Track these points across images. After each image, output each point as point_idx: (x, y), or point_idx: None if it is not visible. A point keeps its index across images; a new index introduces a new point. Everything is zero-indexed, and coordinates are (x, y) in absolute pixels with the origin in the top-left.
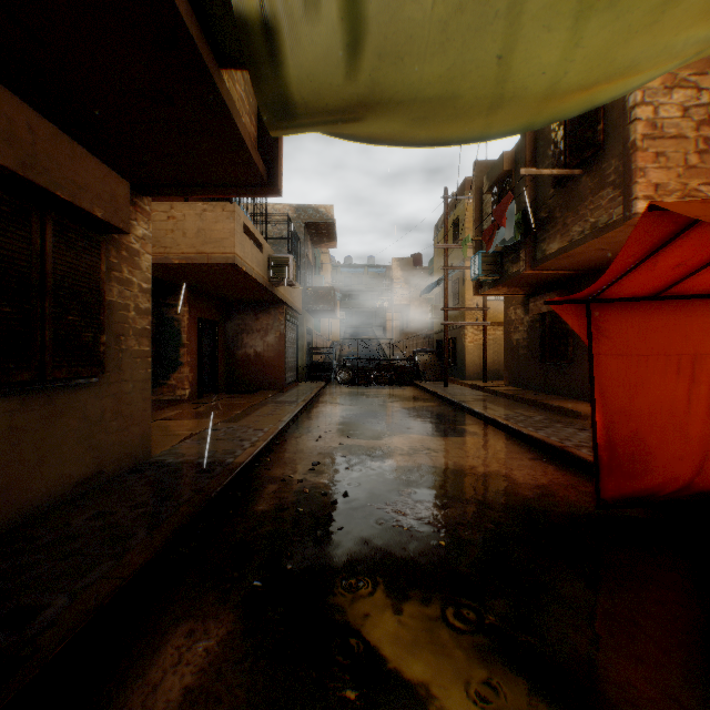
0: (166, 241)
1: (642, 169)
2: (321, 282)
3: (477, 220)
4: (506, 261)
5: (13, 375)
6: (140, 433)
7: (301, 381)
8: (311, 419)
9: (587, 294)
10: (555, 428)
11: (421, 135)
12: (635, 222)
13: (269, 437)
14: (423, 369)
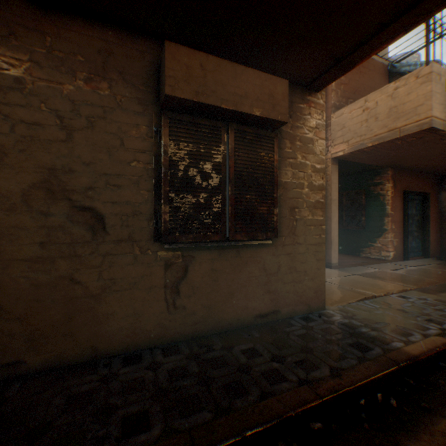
0: (361, 130)
1: None
2: None
3: None
4: None
5: (208, 236)
6: (312, 286)
7: None
8: None
9: None
10: None
11: None
12: None
13: None
14: None
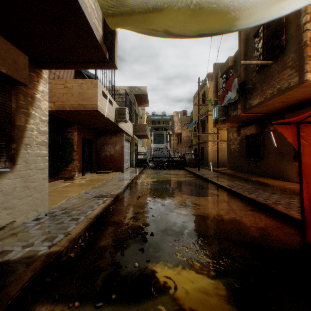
0: (63, 98)
1: (310, 56)
2: (141, 122)
3: (215, 91)
4: (230, 110)
5: None
6: (40, 197)
7: (132, 167)
8: (135, 187)
9: (299, 118)
10: (259, 192)
11: (195, 28)
12: (305, 85)
13: (112, 197)
14: (188, 162)
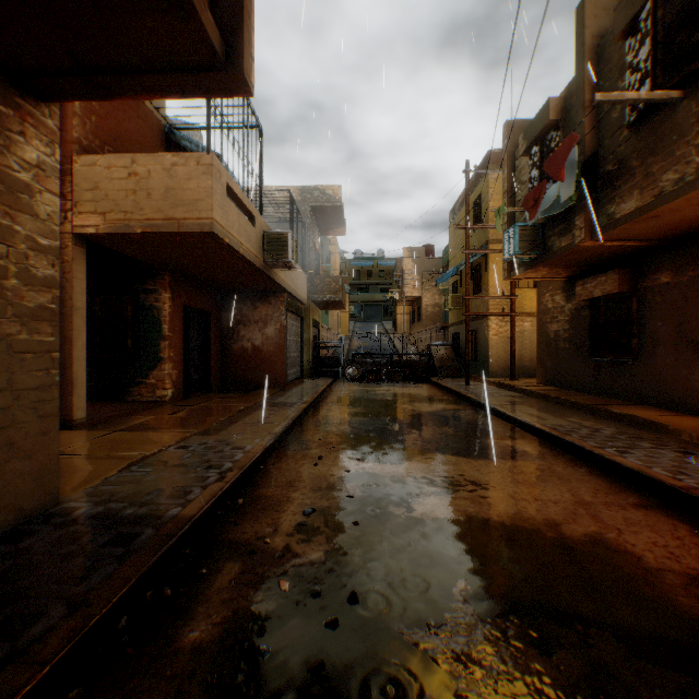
0: (127, 204)
1: None
2: (328, 272)
3: (509, 190)
4: (549, 234)
5: None
6: (32, 469)
7: (306, 377)
8: (311, 428)
9: None
10: (644, 450)
11: None
12: None
13: (247, 462)
14: (439, 365)
